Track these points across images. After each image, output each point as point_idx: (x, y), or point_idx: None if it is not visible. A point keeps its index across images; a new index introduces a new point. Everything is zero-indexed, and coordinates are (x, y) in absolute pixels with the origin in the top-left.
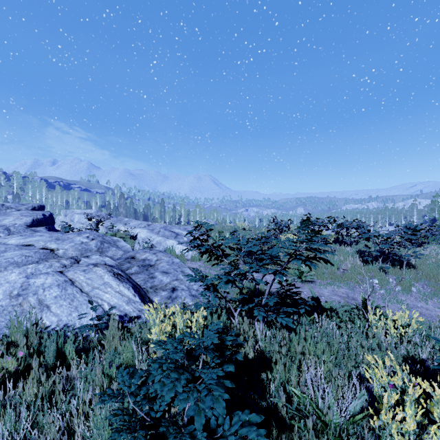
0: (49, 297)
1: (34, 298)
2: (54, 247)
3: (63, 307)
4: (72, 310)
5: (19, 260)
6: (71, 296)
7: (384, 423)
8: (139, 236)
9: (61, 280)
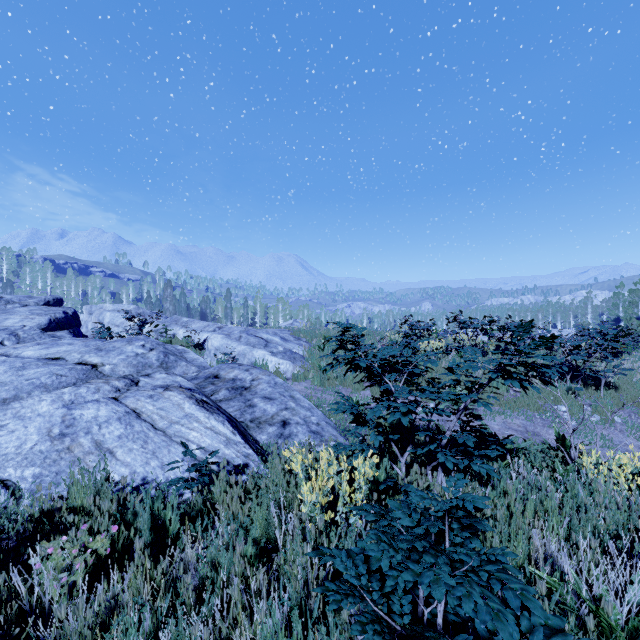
0: (109, 437)
1: (88, 438)
2: (97, 361)
3: (134, 452)
4: (148, 456)
5: (48, 381)
6: (141, 436)
7: None
8: (210, 345)
9: (121, 412)
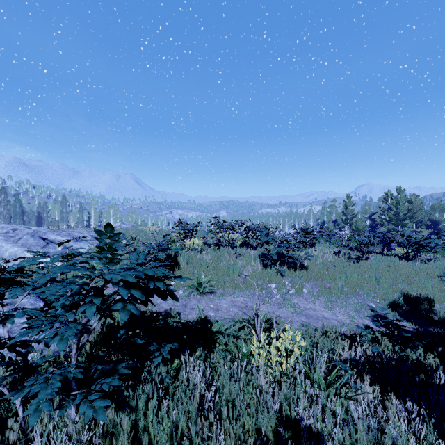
0: None
1: None
2: None
3: None
4: None
5: None
6: None
7: None
8: None
9: None
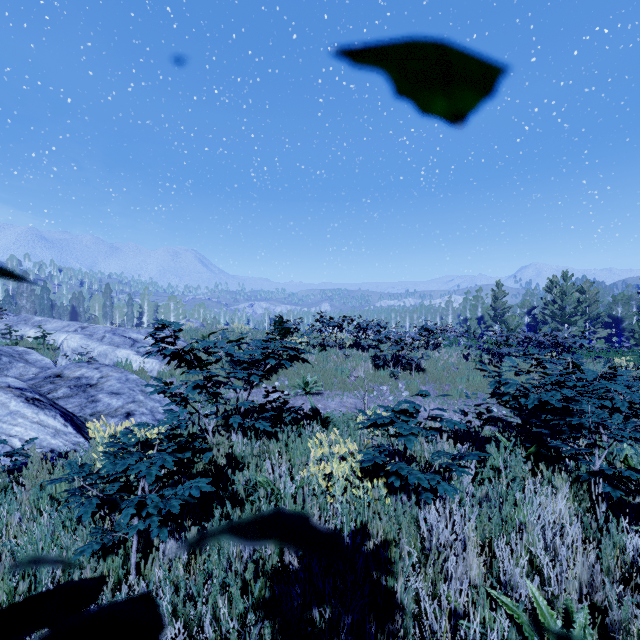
0: None
1: None
2: None
3: None
4: None
5: None
6: None
7: (312, 473)
8: (65, 346)
9: None
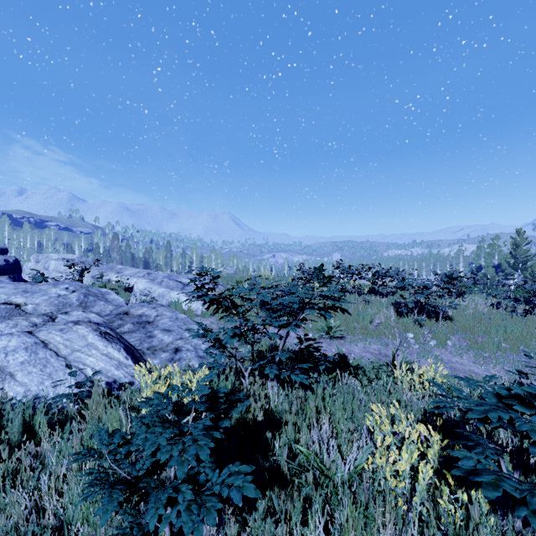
0: (13, 363)
1: None
2: (21, 301)
3: (32, 375)
4: (44, 378)
5: None
6: (43, 361)
7: (378, 466)
8: (136, 288)
9: (30, 342)
